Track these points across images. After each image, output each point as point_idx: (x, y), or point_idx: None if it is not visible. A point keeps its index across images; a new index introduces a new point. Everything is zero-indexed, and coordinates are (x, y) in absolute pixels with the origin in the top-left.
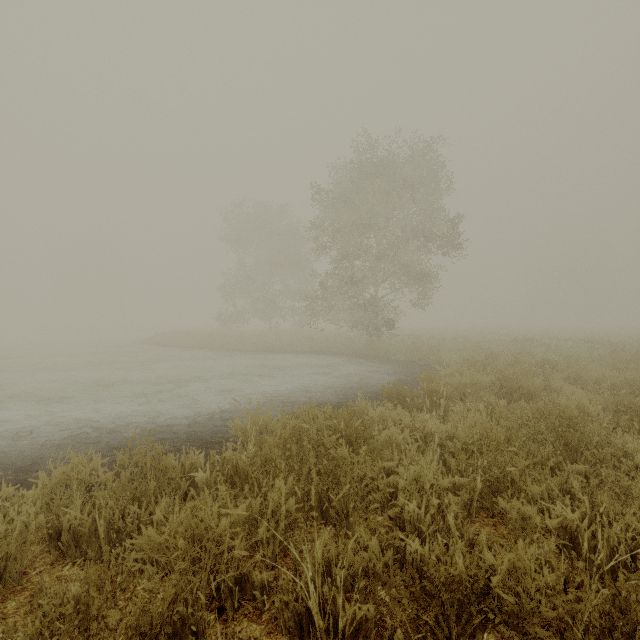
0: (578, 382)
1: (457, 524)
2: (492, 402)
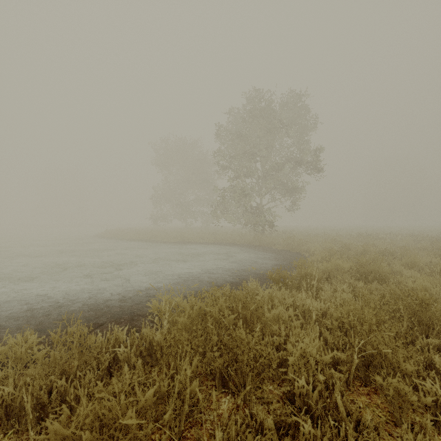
0: (413, 267)
1: (342, 402)
2: (352, 283)
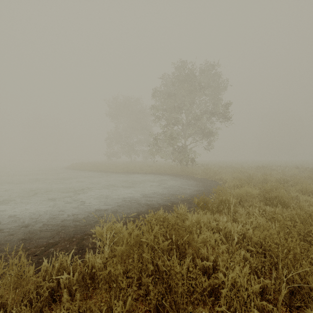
0: (306, 193)
1: None
2: (261, 207)
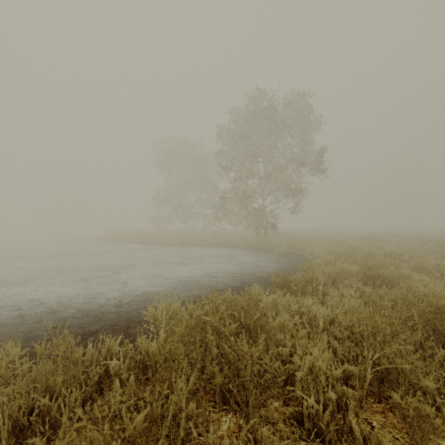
0: (422, 270)
1: (357, 425)
2: (360, 288)
